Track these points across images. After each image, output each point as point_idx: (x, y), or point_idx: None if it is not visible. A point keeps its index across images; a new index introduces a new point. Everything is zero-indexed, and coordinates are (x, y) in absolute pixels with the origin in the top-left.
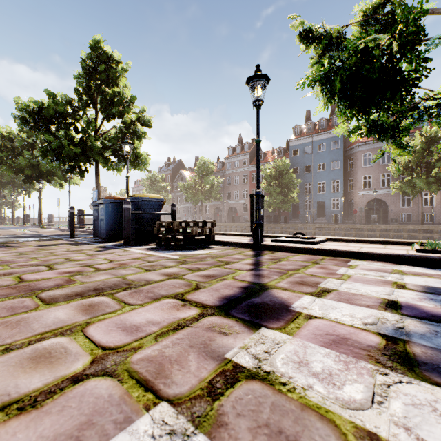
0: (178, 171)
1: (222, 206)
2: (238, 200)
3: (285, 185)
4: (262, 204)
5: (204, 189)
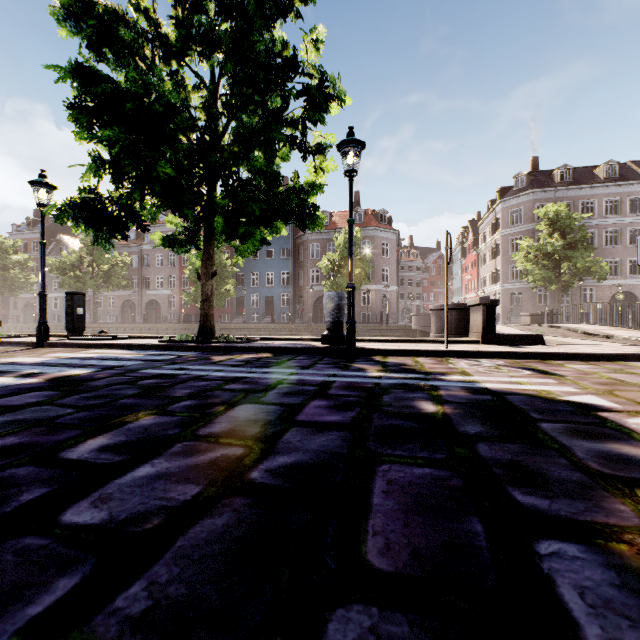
0: (57, 235)
1: (137, 298)
2: (161, 291)
3: (218, 273)
4: (81, 303)
5: (99, 271)
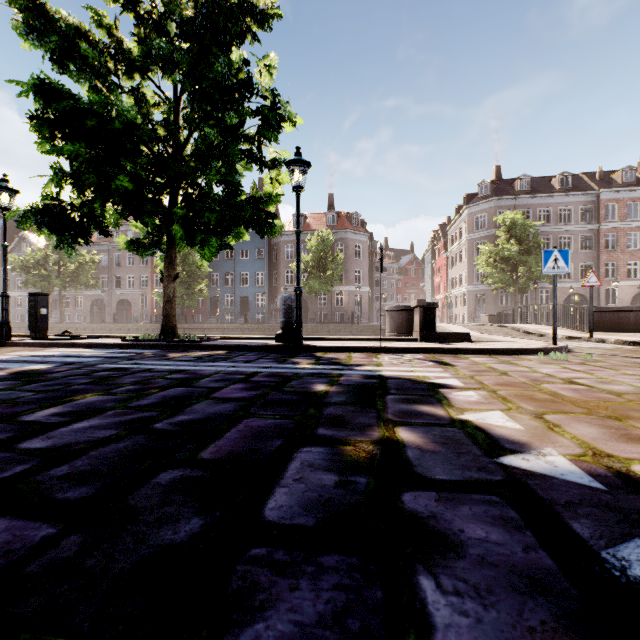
0: (20, 232)
1: (107, 297)
2: (133, 290)
3: (191, 273)
4: (45, 303)
5: (66, 270)
